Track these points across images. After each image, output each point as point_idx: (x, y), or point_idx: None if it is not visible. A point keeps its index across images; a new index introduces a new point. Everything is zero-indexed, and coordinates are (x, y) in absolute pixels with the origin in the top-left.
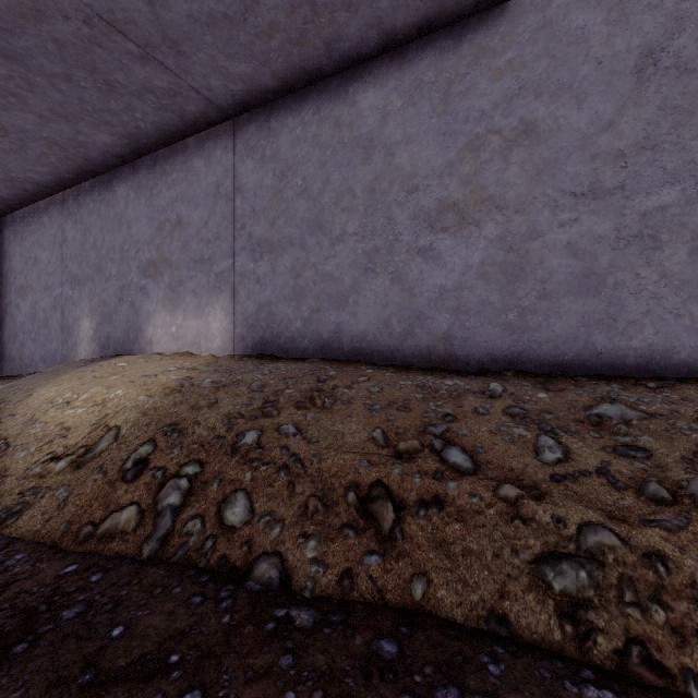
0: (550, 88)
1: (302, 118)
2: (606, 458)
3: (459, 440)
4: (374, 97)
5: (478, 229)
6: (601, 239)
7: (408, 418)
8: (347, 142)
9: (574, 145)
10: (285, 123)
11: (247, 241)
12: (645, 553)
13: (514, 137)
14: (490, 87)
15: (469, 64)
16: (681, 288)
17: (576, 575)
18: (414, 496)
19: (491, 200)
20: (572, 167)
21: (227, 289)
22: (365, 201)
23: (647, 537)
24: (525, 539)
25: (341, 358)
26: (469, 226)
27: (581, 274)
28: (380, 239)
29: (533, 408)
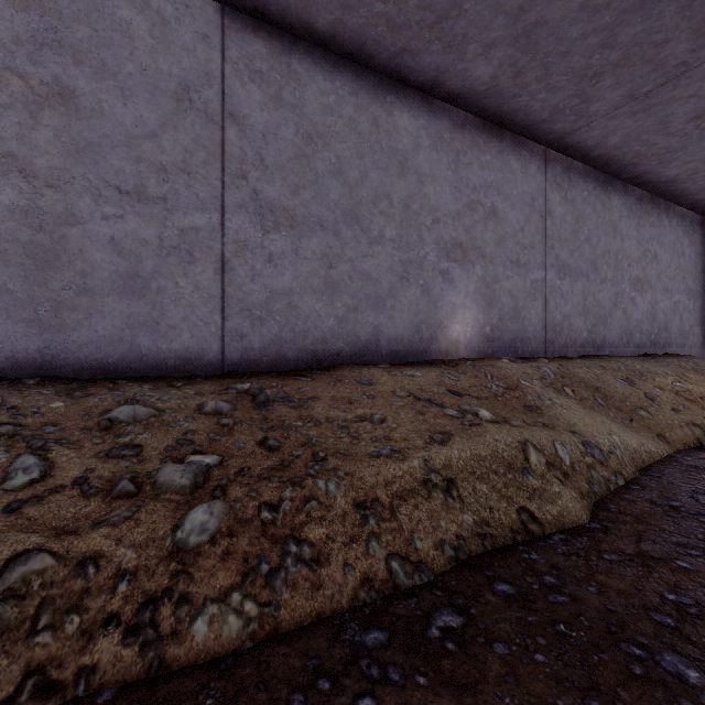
0: (92, 63)
1: None
2: (94, 465)
3: None
4: None
5: None
6: (146, 243)
7: None
8: None
9: (119, 138)
10: None
11: None
12: (80, 561)
13: (46, 95)
14: (9, 12)
15: None
16: (209, 300)
17: None
18: None
19: (11, 158)
20: (117, 160)
21: None
22: None
23: (89, 541)
24: None
25: None
26: None
27: (127, 274)
28: None
29: (37, 421)
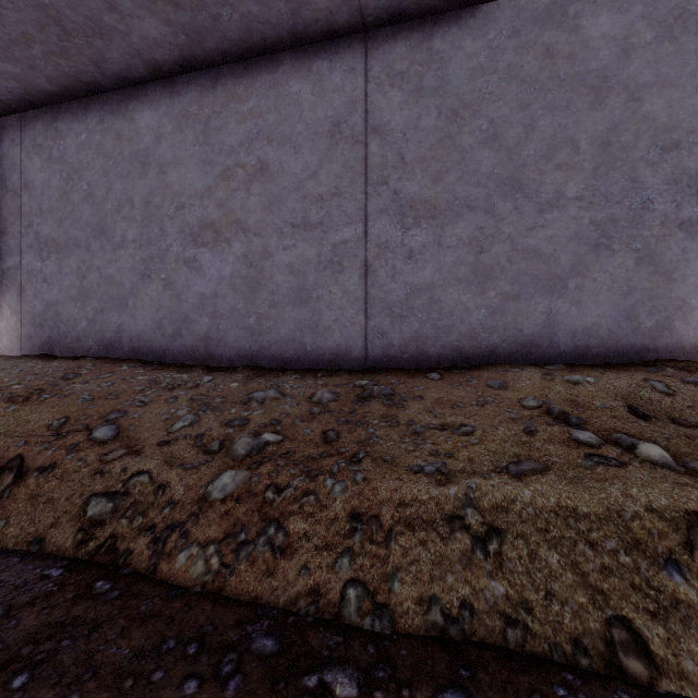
0: (277, 137)
1: (87, 125)
2: (214, 427)
3: (126, 421)
4: (150, 118)
5: (229, 246)
6: (309, 262)
7: (105, 406)
8: (127, 155)
9: (292, 186)
10: (71, 127)
11: (34, 239)
12: (159, 485)
13: (254, 173)
14: (237, 128)
15: (223, 105)
16: (355, 303)
17: (106, 504)
18: (39, 465)
19: (238, 223)
20: (291, 203)
21: (14, 287)
22: (143, 212)
23: (169, 475)
24: (94, 486)
25: (122, 357)
26: (223, 243)
27: (297, 289)
28: (154, 248)
29: (217, 395)
